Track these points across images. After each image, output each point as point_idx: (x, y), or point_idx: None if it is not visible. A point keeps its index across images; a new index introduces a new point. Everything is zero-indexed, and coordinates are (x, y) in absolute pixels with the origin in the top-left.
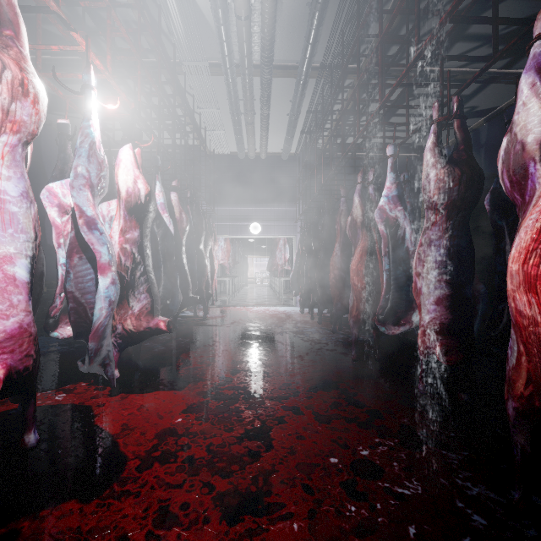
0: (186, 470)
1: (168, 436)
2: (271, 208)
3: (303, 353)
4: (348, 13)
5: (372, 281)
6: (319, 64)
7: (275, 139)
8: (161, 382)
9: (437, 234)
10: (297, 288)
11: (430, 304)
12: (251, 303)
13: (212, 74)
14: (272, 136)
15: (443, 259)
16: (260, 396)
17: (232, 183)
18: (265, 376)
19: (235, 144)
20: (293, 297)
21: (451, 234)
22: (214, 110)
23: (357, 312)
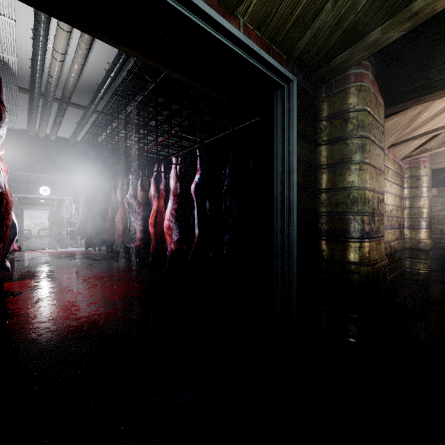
0: (52, 288)
1: (36, 286)
2: (60, 177)
3: (91, 264)
4: (115, 101)
5: (126, 227)
6: (100, 110)
7: (65, 130)
8: (9, 280)
9: (141, 211)
10: (82, 234)
11: (139, 233)
12: (39, 248)
13: (20, 92)
14: (62, 128)
15: (142, 219)
16: (73, 275)
17: (21, 153)
18: (72, 271)
19: (26, 125)
20: (79, 241)
21: (144, 212)
22: (14, 106)
23: (119, 241)
